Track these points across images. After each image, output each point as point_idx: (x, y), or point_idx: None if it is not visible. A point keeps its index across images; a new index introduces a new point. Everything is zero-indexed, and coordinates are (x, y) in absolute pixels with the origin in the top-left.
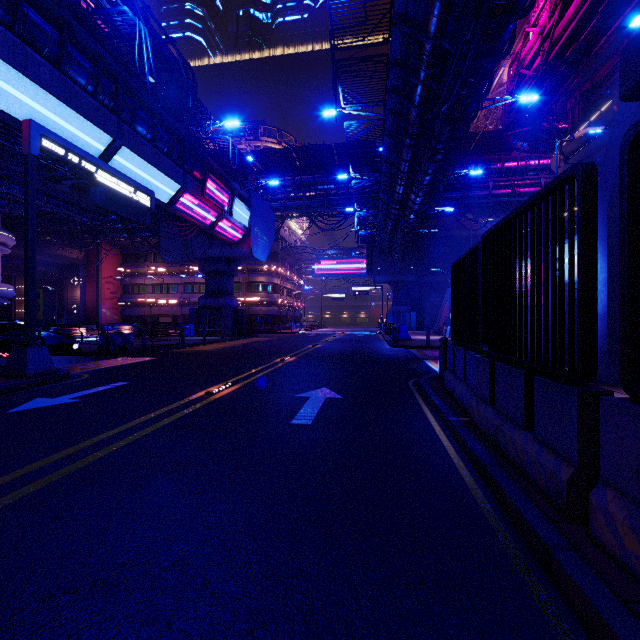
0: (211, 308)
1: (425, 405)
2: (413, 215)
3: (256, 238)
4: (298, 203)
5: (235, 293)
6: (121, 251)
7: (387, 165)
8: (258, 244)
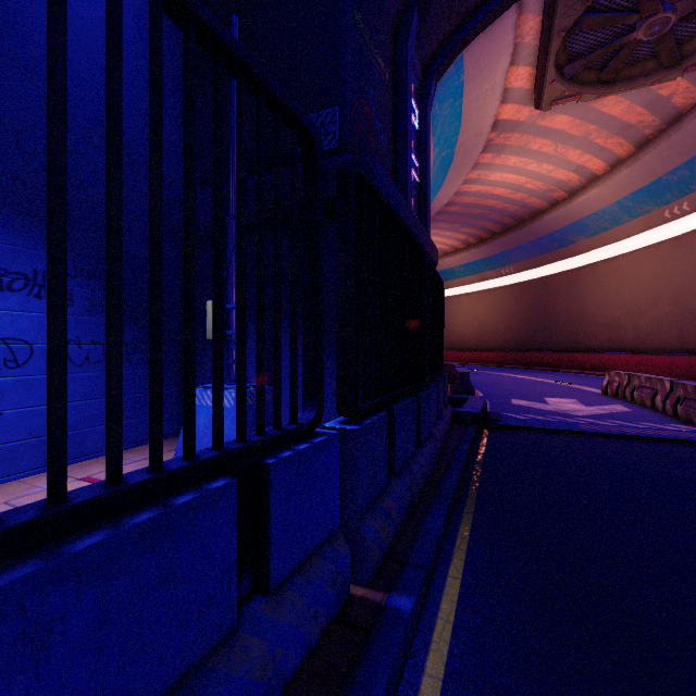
0: None
1: None
2: None
3: None
4: None
5: None
6: None
7: None
8: None
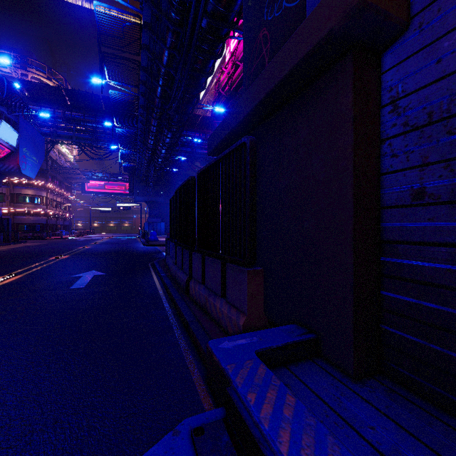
0: None
1: (154, 272)
2: (160, 159)
3: (25, 157)
4: (68, 133)
5: None
6: None
7: (142, 125)
8: (27, 162)
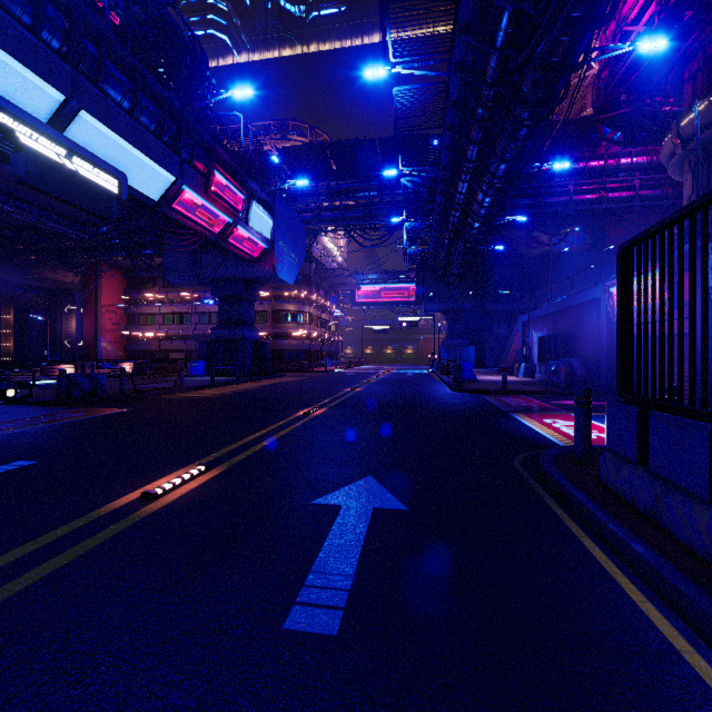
0: (226, 341)
1: (589, 539)
2: (478, 223)
3: (281, 254)
4: (334, 214)
5: (259, 324)
6: (125, 274)
7: (448, 153)
8: (284, 262)
